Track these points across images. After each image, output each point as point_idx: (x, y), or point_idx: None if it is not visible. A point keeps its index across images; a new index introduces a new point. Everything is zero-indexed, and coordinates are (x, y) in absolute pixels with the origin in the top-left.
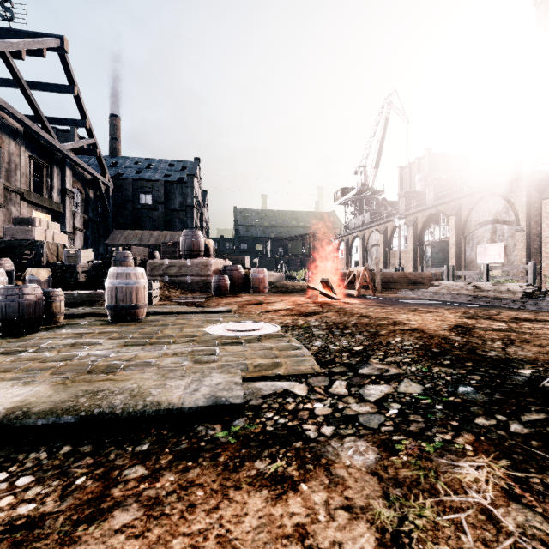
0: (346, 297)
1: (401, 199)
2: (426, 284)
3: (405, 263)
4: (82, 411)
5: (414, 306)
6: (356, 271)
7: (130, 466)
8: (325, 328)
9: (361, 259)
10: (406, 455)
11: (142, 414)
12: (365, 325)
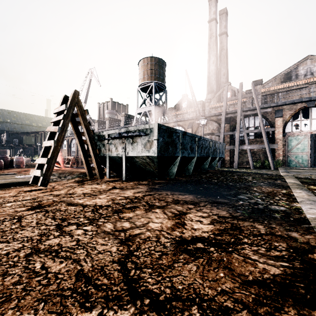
0: (66, 167)
1: (96, 123)
2: None
3: None
4: (17, 182)
5: None
6: (70, 158)
7: (33, 185)
8: (58, 173)
9: (76, 150)
10: (70, 179)
11: (28, 182)
12: (70, 172)
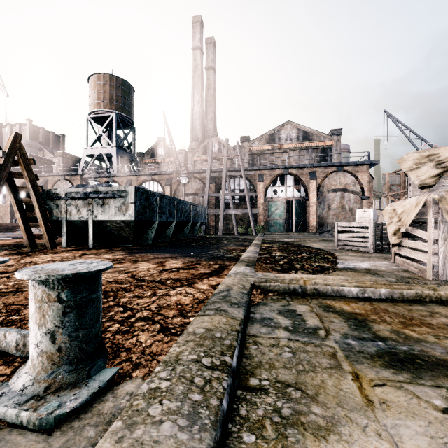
0: None
1: None
2: (16, 230)
3: (3, 215)
4: None
5: (3, 239)
6: None
7: None
8: None
9: None
10: None
11: None
12: None
